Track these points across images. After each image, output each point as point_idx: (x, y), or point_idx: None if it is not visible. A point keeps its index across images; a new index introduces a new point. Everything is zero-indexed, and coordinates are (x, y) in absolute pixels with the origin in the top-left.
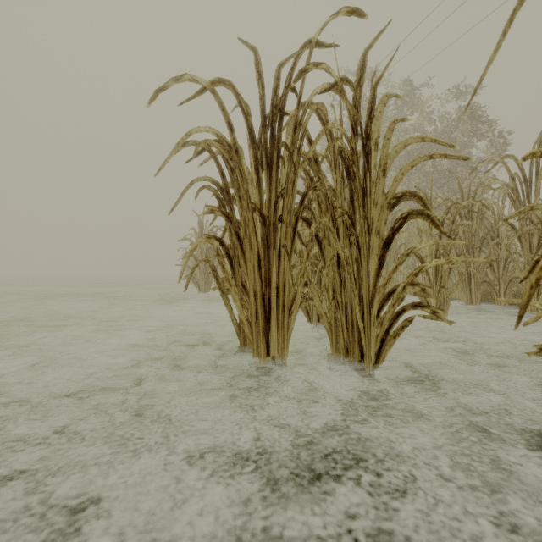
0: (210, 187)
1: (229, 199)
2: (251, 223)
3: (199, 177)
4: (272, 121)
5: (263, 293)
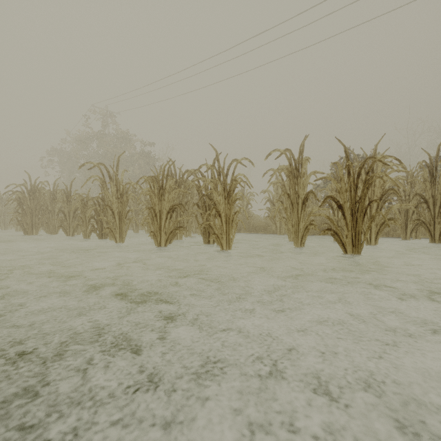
0: (16, 201)
1: (22, 204)
2: (29, 210)
3: (13, 199)
4: (34, 190)
5: (32, 223)
